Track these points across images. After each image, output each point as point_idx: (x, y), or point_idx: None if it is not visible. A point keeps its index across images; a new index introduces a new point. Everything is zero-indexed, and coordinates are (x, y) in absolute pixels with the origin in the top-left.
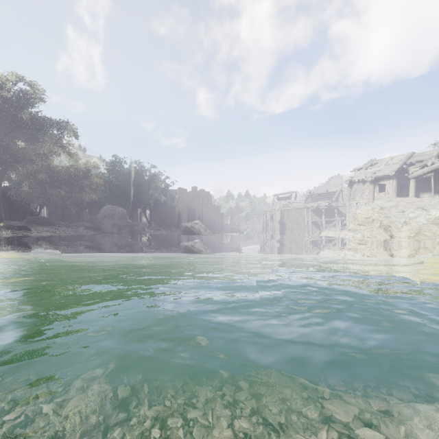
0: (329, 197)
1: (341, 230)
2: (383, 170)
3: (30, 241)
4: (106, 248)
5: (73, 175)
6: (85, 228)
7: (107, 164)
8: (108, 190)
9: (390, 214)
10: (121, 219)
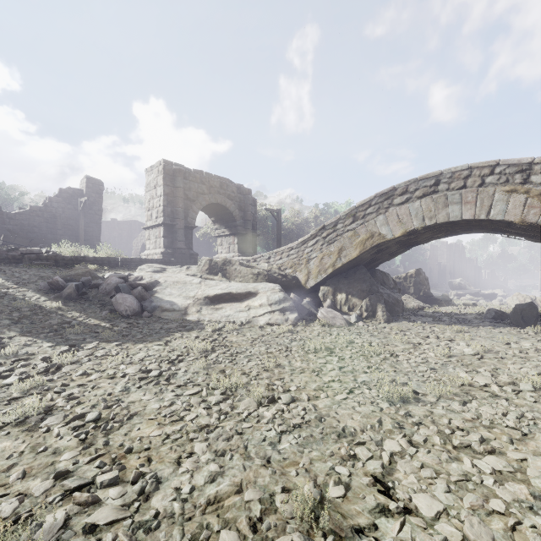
0: None
1: None
2: None
3: None
4: None
5: None
6: None
7: None
8: None
9: None
10: None
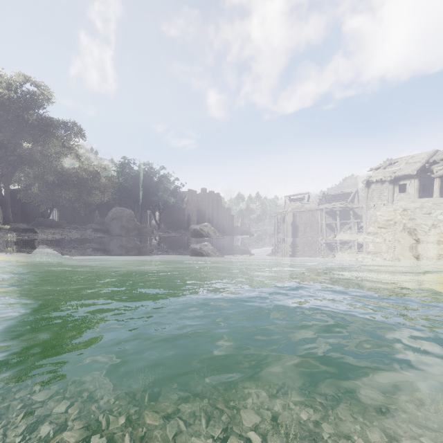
0: (344, 199)
1: (357, 233)
2: (403, 169)
3: (34, 244)
4: (112, 251)
5: (82, 177)
6: (93, 230)
7: (116, 166)
8: (117, 192)
9: (415, 216)
10: (129, 221)
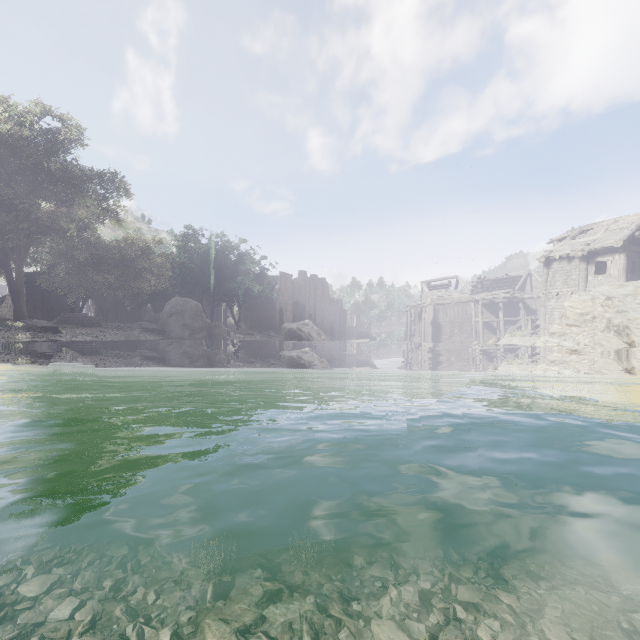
0: (510, 285)
1: (531, 336)
2: (601, 239)
3: (55, 349)
4: (169, 360)
5: (127, 254)
6: (144, 330)
7: (176, 239)
8: (177, 276)
9: (626, 307)
10: (194, 317)
